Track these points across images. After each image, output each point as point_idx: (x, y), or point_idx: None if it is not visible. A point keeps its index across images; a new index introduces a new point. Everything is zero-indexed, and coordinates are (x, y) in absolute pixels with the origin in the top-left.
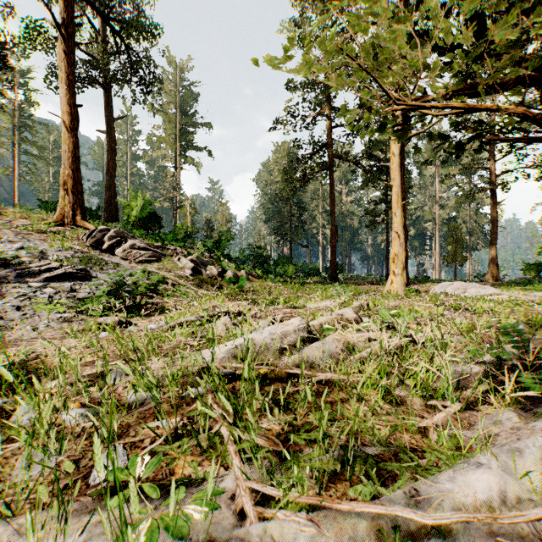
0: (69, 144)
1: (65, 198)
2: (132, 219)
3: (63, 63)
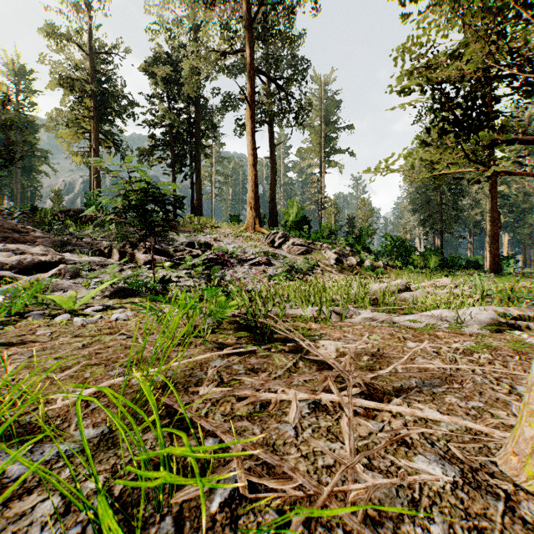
0: (252, 176)
1: (250, 213)
2: (289, 223)
3: (248, 122)
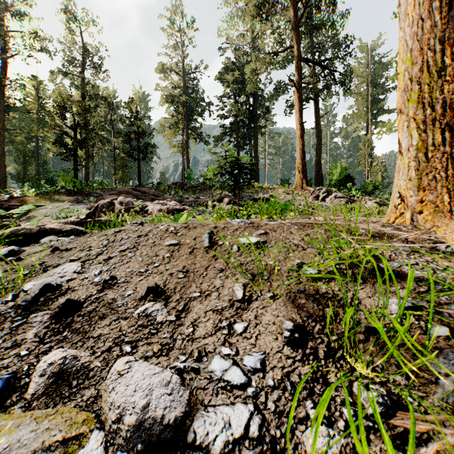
0: (300, 146)
1: (298, 175)
2: (333, 182)
3: (297, 103)
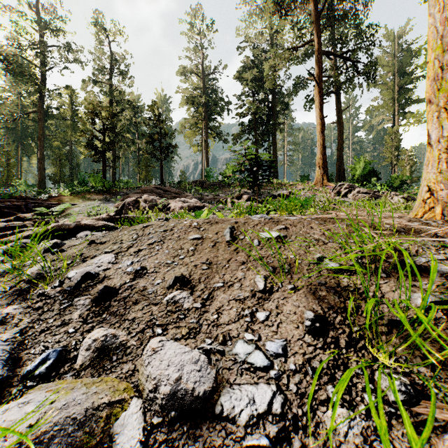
0: (320, 141)
1: (318, 171)
2: (356, 177)
3: (317, 97)
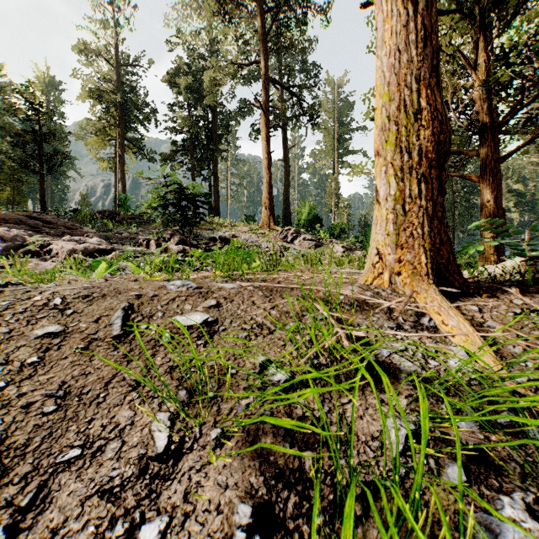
0: (267, 178)
1: (265, 212)
2: (302, 222)
3: (263, 128)
